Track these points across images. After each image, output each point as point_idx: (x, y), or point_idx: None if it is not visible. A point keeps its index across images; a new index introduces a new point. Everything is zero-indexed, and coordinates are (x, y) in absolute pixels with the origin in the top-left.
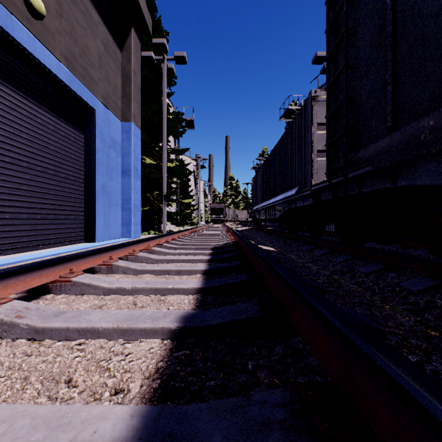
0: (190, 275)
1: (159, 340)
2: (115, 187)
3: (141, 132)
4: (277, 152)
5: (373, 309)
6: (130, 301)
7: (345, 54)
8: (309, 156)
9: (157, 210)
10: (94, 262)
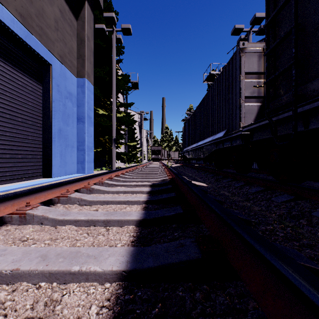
0: (121, 227)
1: None
2: (71, 131)
3: (95, 88)
4: (205, 103)
5: None
6: None
7: None
8: (237, 102)
9: (108, 151)
10: (1, 211)
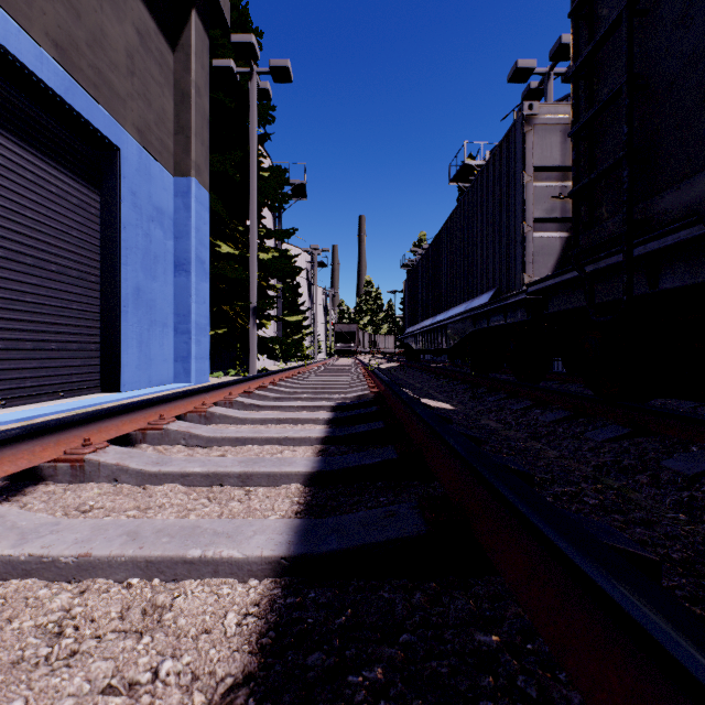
0: (275, 487)
1: None
2: (162, 292)
3: (212, 197)
4: (451, 230)
5: None
6: (48, 617)
7: None
8: (519, 230)
9: (242, 335)
10: (36, 455)
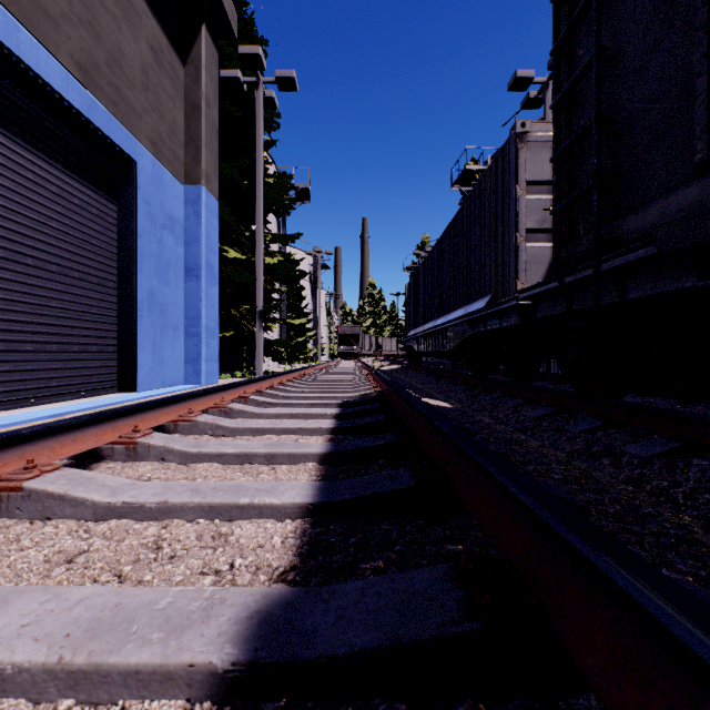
0: (295, 465)
1: (180, 703)
2: (173, 297)
3: (220, 204)
4: (451, 237)
5: (703, 553)
6: (147, 539)
7: (596, 31)
8: (512, 240)
9: (247, 338)
10: (99, 438)
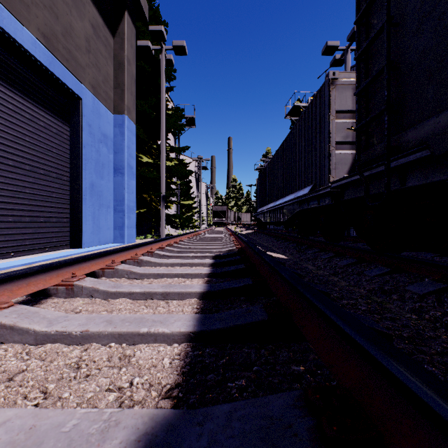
0: (182, 300)
1: None
2: (106, 186)
3: (137, 127)
4: (286, 148)
5: None
6: (71, 360)
7: (387, 5)
8: (326, 149)
9: (155, 213)
10: (47, 281)
